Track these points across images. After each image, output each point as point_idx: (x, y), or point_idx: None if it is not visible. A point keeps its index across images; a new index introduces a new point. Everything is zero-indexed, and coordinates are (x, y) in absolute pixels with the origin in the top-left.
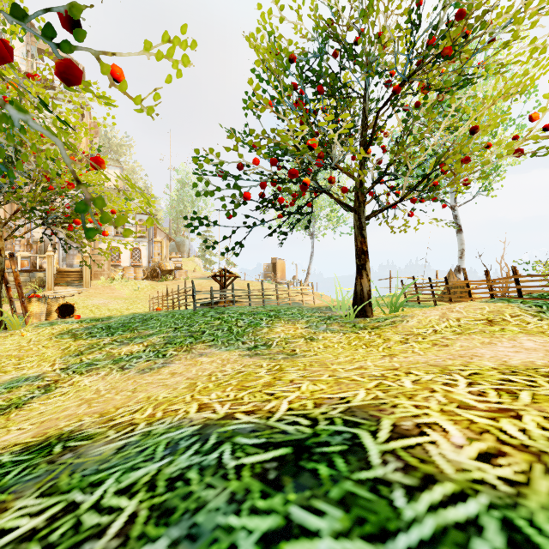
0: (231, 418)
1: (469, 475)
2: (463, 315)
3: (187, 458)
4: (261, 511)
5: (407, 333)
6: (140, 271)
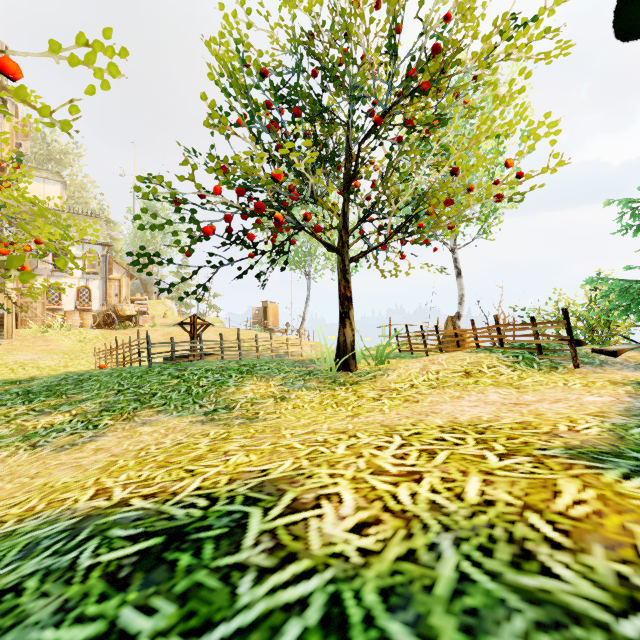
0: (123, 505)
1: (332, 549)
2: (444, 367)
3: (37, 562)
4: (87, 619)
5: (384, 388)
6: (88, 317)
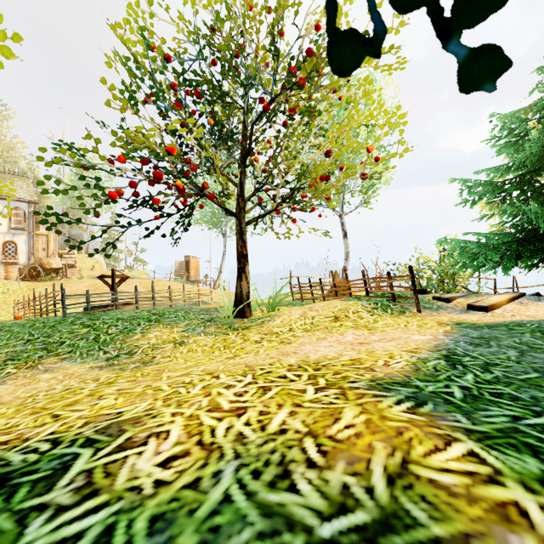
0: None
1: (133, 483)
2: (319, 313)
3: None
4: None
5: (267, 332)
6: (14, 269)
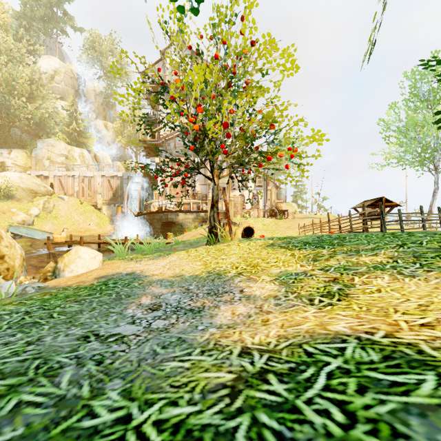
0: None
1: None
2: None
3: None
4: None
5: None
6: (261, 211)
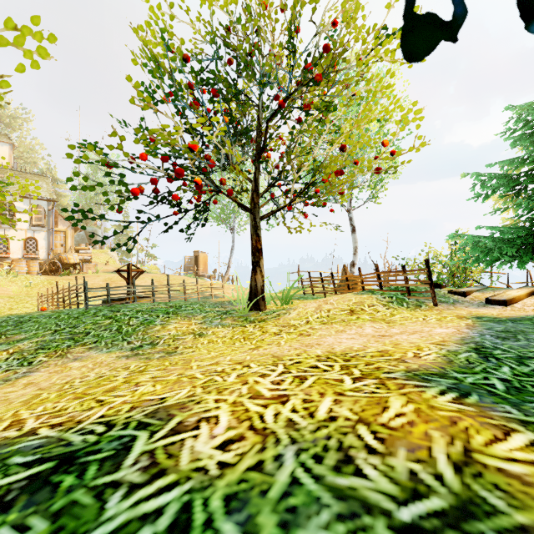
0: (30, 434)
1: (197, 464)
2: (334, 306)
3: None
4: None
5: (285, 325)
6: (35, 264)
